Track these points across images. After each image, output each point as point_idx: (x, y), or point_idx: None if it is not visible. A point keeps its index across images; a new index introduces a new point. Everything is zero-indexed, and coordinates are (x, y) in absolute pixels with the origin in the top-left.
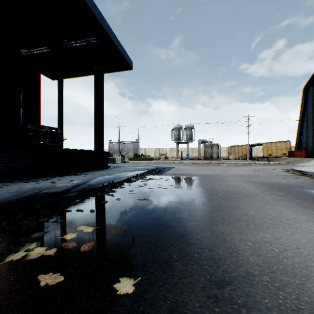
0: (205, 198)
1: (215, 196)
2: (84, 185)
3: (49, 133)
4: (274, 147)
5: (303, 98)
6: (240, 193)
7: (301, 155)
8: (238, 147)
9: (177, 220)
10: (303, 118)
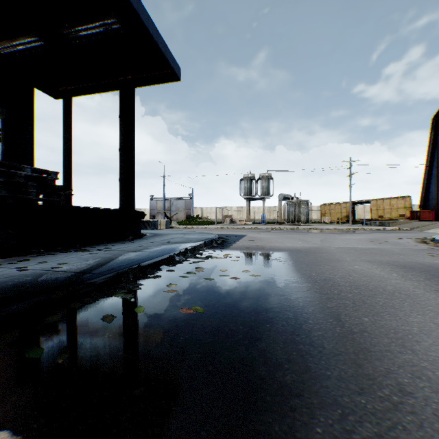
0: (320, 305)
1: (339, 301)
2: (77, 276)
3: (37, 180)
4: (387, 206)
5: (432, 134)
6: (381, 290)
7: (429, 217)
8: (335, 205)
9: (280, 396)
10: (432, 164)
